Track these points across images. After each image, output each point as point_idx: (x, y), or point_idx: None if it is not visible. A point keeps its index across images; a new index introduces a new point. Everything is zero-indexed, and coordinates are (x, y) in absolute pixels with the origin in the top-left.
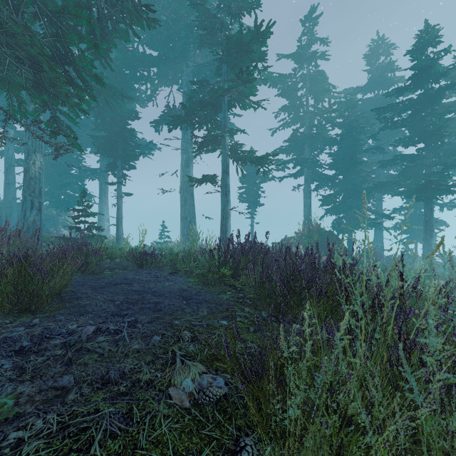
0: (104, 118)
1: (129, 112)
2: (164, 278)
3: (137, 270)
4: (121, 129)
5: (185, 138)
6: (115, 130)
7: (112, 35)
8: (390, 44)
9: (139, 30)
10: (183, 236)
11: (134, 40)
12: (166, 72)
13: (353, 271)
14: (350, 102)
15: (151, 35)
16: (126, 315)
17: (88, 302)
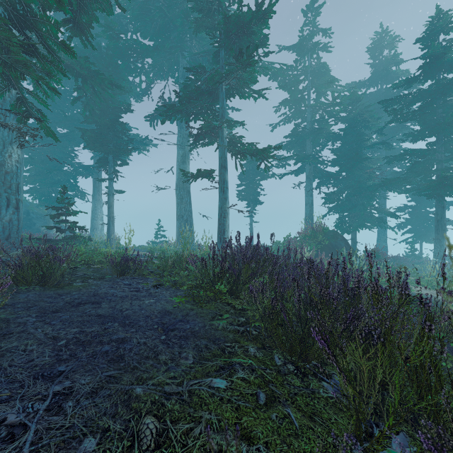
0: (92, 109)
1: (121, 104)
2: (146, 292)
3: (116, 280)
4: (112, 122)
5: (181, 133)
6: (106, 122)
7: (92, 6)
8: (395, 36)
9: (132, 18)
10: (179, 235)
11: (127, 29)
12: (161, 63)
13: (442, 311)
14: (354, 96)
15: (145, 24)
16: (59, 376)
17: (15, 344)
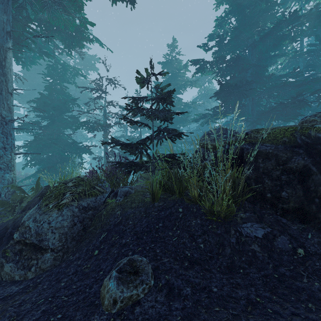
0: None
1: None
2: None
3: None
4: None
5: None
6: None
7: None
8: None
9: None
10: None
11: None
12: None
13: None
14: None
15: None
16: None
17: None
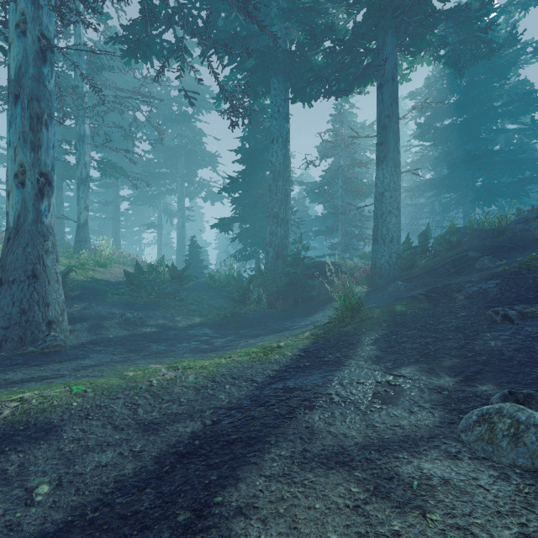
0: None
1: None
2: None
3: None
4: None
5: None
6: None
7: None
8: None
9: None
10: None
11: None
12: None
13: None
14: None
15: None
16: None
17: None
